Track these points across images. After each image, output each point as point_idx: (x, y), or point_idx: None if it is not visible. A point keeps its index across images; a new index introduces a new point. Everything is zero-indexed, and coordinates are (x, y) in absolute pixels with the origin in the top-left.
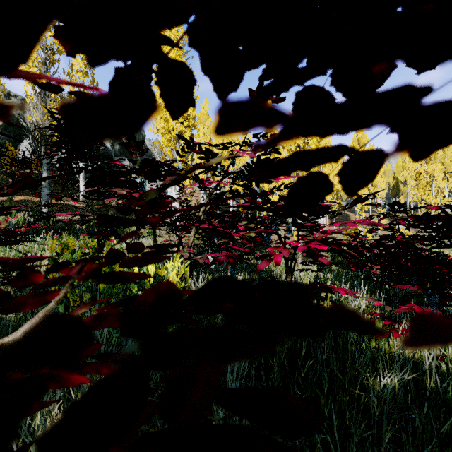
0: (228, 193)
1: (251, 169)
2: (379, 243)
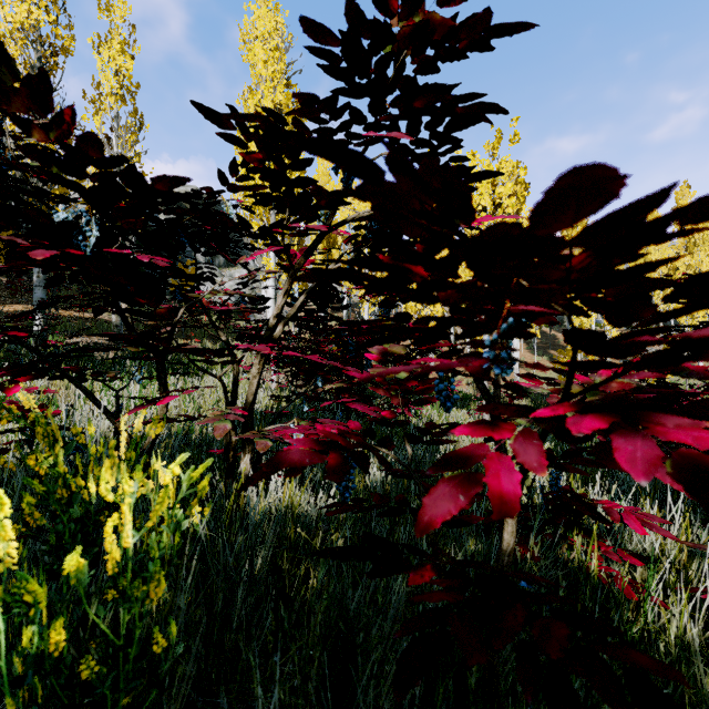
0: None
1: None
2: (656, 387)
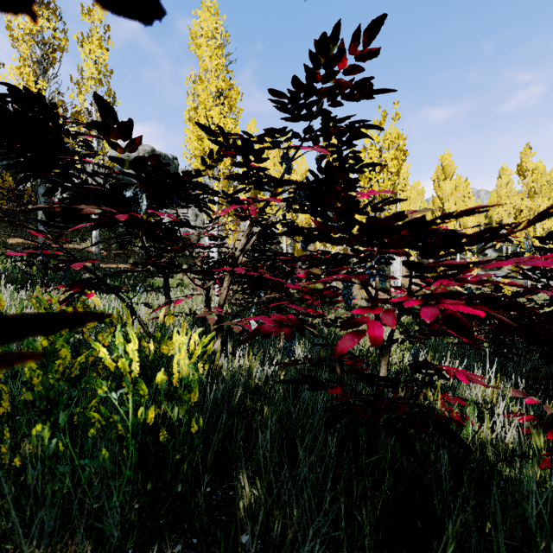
0: (280, 224)
1: (317, 182)
2: (492, 298)
